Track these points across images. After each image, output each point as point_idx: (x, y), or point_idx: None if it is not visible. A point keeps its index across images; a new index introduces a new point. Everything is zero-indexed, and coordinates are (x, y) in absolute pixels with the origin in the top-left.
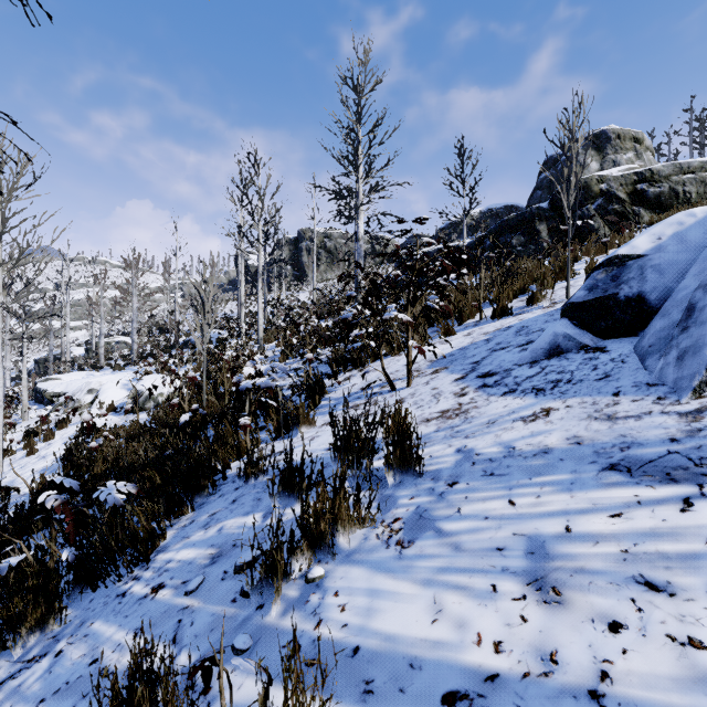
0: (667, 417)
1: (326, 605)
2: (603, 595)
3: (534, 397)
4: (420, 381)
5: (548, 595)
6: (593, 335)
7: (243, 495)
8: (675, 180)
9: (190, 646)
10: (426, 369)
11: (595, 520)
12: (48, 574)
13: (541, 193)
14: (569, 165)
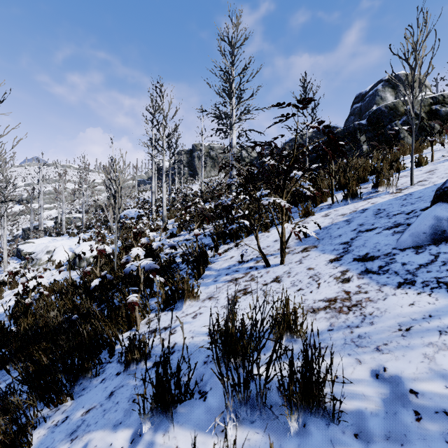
0: None
1: None
2: None
3: None
4: (292, 259)
5: None
6: None
7: (121, 386)
8: None
9: None
10: (295, 246)
11: None
12: None
13: (354, 118)
14: (413, 73)
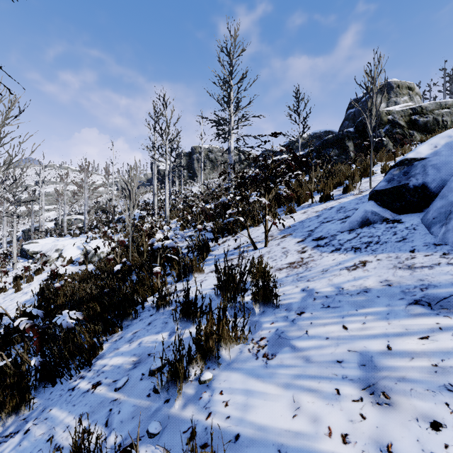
0: (452, 266)
1: (214, 401)
2: (423, 400)
3: (353, 253)
4: (273, 243)
5: (380, 398)
6: (392, 211)
7: (155, 319)
8: (437, 113)
9: (117, 429)
10: (277, 235)
11: (409, 341)
12: (21, 375)
13: (348, 123)
14: (371, 100)
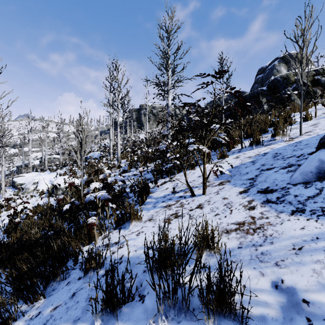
0: None
1: None
2: None
3: None
4: (211, 190)
5: None
6: None
7: (81, 289)
8: None
9: None
10: (214, 181)
11: None
12: None
13: (257, 85)
14: (302, 51)
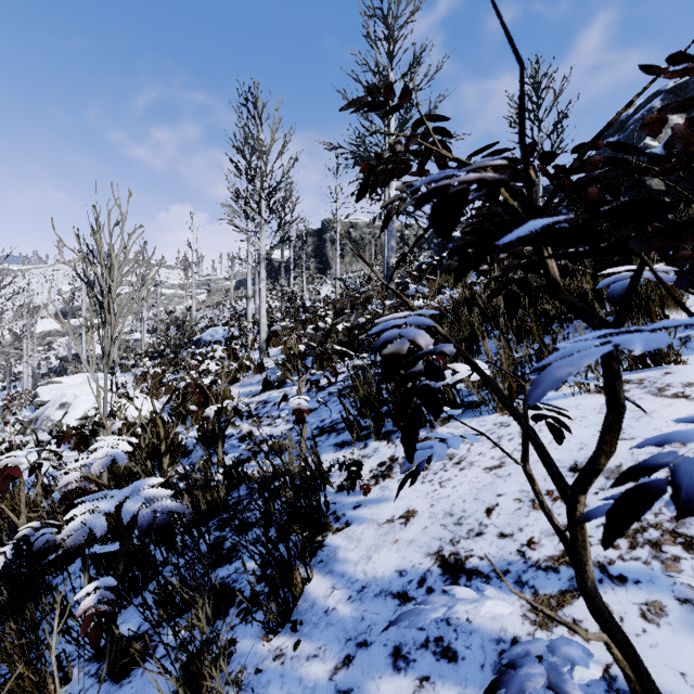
0: None
1: None
2: None
3: None
4: None
5: None
6: None
7: None
8: None
9: None
10: None
11: None
12: None
13: None
14: None
